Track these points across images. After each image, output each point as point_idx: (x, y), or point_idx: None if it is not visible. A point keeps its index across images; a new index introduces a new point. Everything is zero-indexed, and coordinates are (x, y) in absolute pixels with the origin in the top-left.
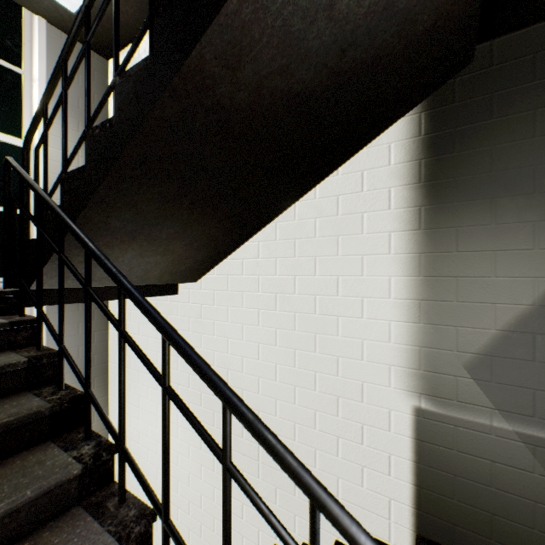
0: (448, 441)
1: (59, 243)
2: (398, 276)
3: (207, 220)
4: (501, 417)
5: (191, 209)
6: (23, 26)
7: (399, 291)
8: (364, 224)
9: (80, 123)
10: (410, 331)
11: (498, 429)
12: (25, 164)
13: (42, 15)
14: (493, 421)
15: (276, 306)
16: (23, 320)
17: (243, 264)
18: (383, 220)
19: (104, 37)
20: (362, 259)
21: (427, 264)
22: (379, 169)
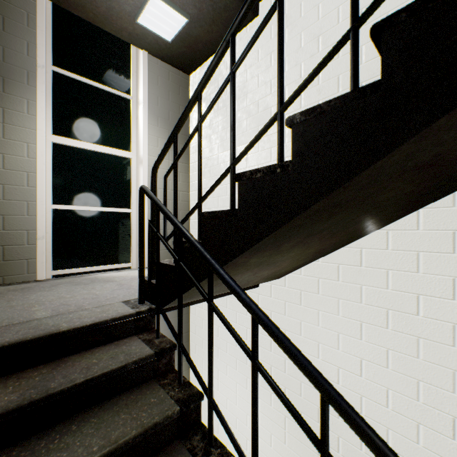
0: None
1: (208, 291)
2: None
3: (327, 240)
4: None
5: (322, 236)
6: (131, 61)
7: None
8: None
9: (170, 132)
10: None
11: None
12: (153, 189)
13: (145, 49)
14: None
15: (387, 323)
16: (163, 349)
17: (339, 269)
18: None
19: (189, 56)
20: None
21: None
22: None
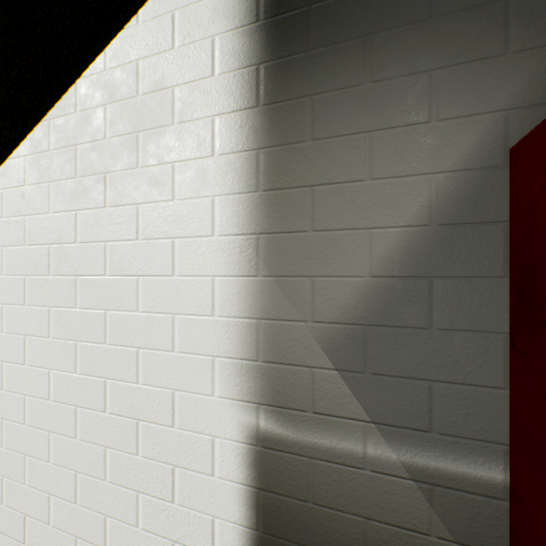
0: (300, 487)
1: None
2: (225, 194)
3: None
4: (381, 436)
5: None
6: None
7: (228, 221)
8: (177, 106)
9: None
10: (243, 292)
11: (376, 459)
12: None
13: None
14: (368, 444)
15: (49, 266)
16: None
17: (4, 198)
18: (204, 96)
19: None
20: (173, 169)
21: (268, 168)
22: (198, 4)
